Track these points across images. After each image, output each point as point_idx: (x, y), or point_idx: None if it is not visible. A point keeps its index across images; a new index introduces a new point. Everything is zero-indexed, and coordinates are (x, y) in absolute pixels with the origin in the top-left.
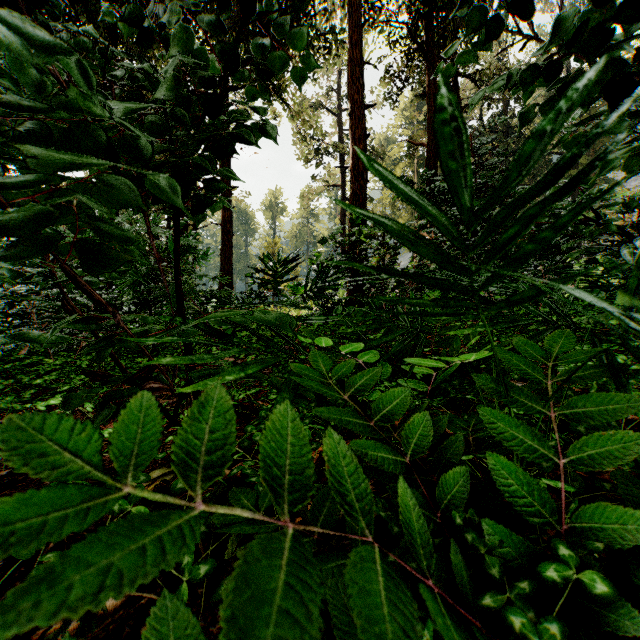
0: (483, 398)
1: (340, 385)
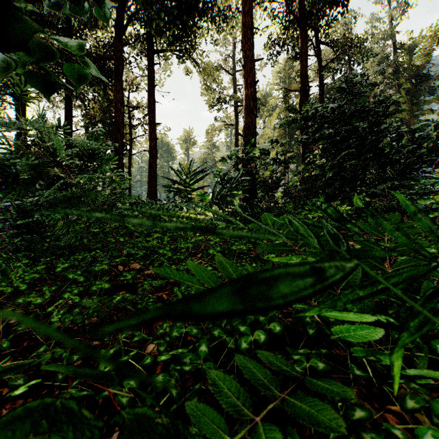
0: None
1: None
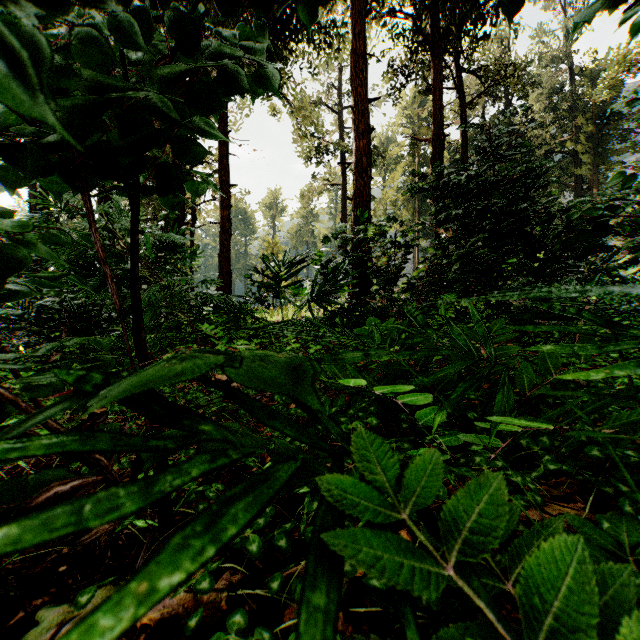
0: (636, 494)
1: (419, 513)
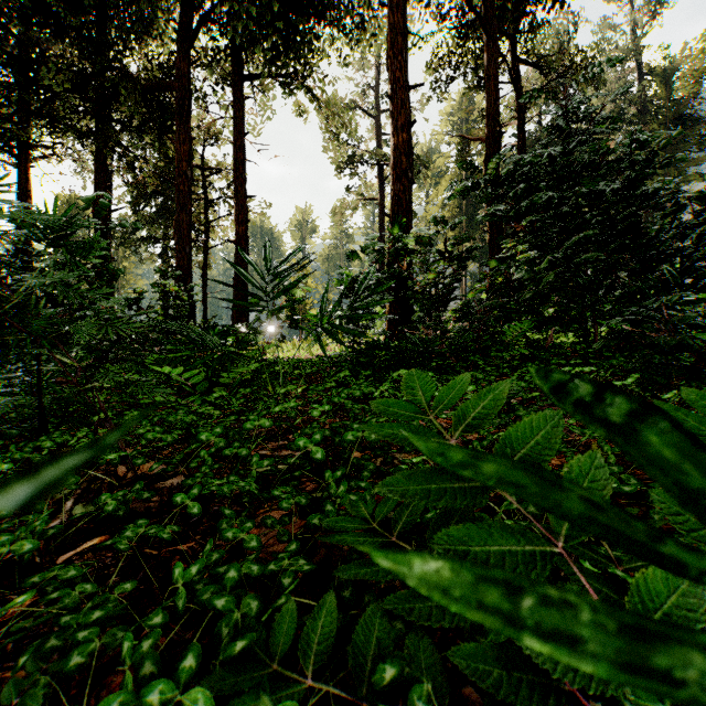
0: None
1: None
